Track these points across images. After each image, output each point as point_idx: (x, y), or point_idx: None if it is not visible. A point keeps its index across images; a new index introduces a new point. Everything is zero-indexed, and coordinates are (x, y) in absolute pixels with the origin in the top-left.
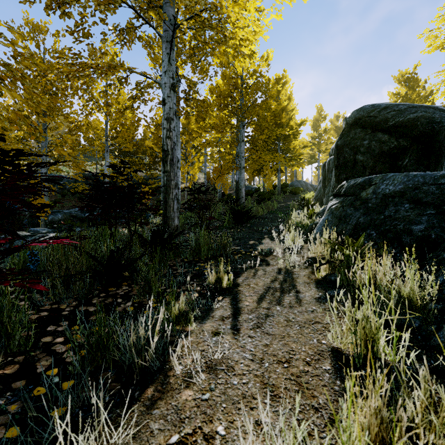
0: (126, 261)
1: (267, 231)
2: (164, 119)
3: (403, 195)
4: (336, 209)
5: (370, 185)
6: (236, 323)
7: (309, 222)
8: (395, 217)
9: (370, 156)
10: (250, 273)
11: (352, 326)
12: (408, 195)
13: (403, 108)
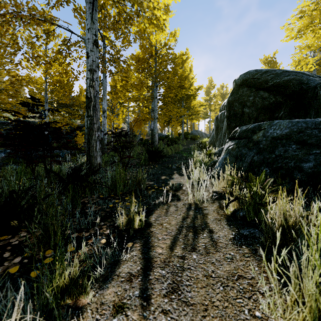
0: (24, 203)
1: (176, 168)
2: (87, 70)
3: (289, 138)
4: (233, 149)
5: (260, 130)
6: (146, 286)
7: (208, 160)
8: (286, 156)
9: (255, 109)
10: (163, 210)
11: (300, 299)
12: (294, 138)
13: (279, 72)
